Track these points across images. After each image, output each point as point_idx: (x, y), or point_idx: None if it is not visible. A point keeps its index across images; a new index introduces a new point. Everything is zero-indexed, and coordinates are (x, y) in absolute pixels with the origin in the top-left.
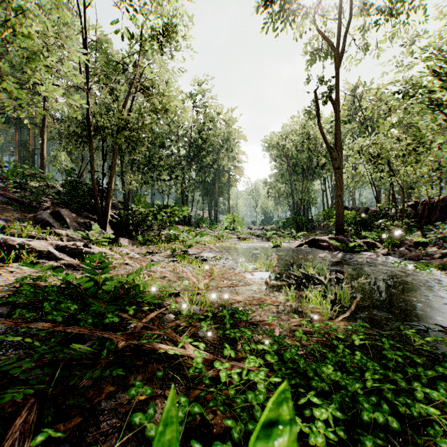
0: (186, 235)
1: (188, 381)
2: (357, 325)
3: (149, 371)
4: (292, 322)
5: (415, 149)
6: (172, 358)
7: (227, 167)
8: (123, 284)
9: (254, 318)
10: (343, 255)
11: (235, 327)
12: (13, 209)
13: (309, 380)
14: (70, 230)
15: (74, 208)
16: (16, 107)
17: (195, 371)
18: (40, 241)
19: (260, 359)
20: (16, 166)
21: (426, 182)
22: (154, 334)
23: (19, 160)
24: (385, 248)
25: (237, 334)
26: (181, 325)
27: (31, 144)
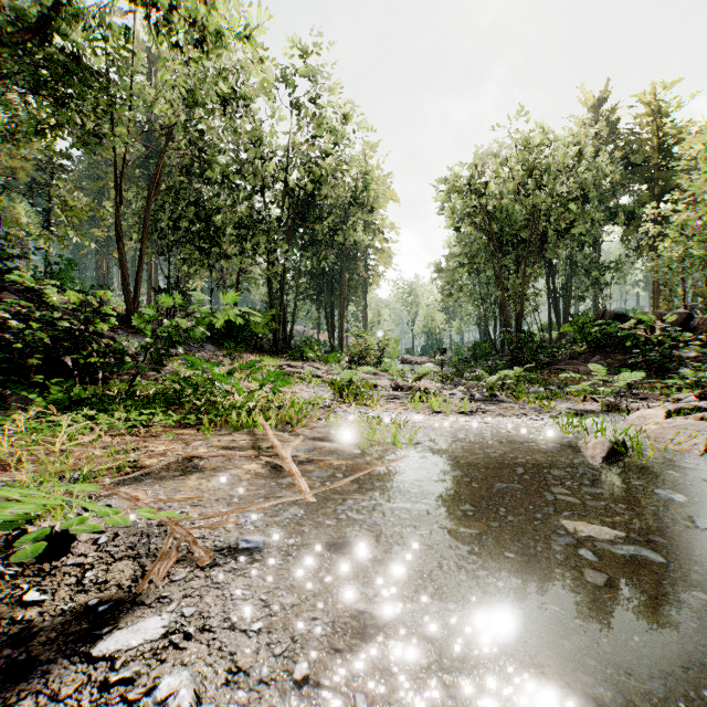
0: (218, 384)
1: None
2: None
3: None
4: None
5: None
6: None
7: (362, 245)
8: None
9: None
10: None
11: None
12: None
13: None
14: None
15: None
16: None
17: None
18: None
19: None
20: None
21: None
22: None
23: None
24: None
25: None
26: None
27: None
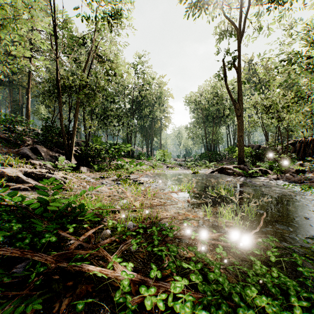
0: (129, 164)
1: (114, 305)
2: (268, 240)
3: (77, 293)
4: (212, 237)
5: (297, 102)
6: (102, 276)
7: (159, 116)
8: (71, 203)
9: (179, 233)
10: (245, 179)
11: (163, 242)
12: (2, 146)
13: (231, 299)
14: (45, 161)
15: (48, 145)
16: (9, 74)
17: (119, 301)
18: (12, 168)
19: (185, 279)
20: (6, 115)
21: (302, 126)
22: (86, 253)
23: (12, 112)
24: (275, 174)
25: (163, 252)
26: (116, 240)
27: (20, 101)
